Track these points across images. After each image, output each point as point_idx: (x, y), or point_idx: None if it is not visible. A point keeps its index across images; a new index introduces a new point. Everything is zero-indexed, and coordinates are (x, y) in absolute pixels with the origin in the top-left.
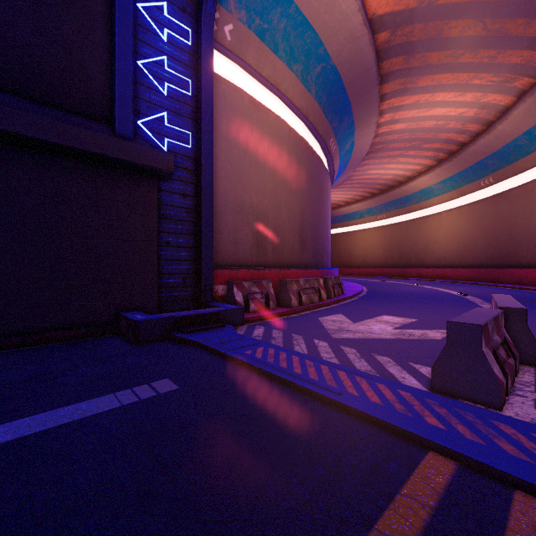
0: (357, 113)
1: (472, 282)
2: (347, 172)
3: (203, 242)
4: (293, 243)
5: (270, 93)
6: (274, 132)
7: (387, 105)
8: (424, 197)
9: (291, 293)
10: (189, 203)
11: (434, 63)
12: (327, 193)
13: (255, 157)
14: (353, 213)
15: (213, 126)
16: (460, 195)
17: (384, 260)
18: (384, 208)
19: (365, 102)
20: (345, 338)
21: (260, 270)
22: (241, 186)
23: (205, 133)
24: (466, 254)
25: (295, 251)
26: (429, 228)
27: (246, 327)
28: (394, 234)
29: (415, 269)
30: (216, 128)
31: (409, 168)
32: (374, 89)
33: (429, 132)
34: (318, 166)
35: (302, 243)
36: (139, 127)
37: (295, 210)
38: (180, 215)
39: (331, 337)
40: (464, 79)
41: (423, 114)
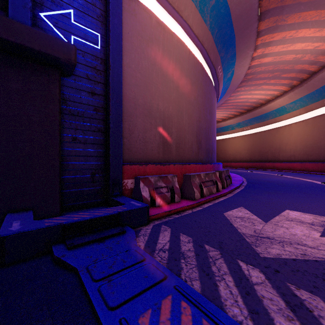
0: (238, 46)
1: (319, 173)
2: (226, 97)
3: (111, 139)
4: (192, 143)
5: (173, 20)
6: (177, 52)
7: (260, 41)
8: (278, 113)
9: (194, 186)
10: (98, 101)
11: (303, 0)
12: (215, 108)
13: (161, 70)
14: (227, 126)
15: (124, 38)
16: (307, 111)
17: (249, 157)
18: (249, 123)
19: (246, 36)
20: (279, 259)
21: (166, 165)
22: (149, 93)
23: (113, 35)
24: (312, 152)
25: (193, 150)
26: (282, 135)
27: (150, 229)
28: (255, 139)
29: (272, 163)
30: (127, 40)
31: (269, 93)
32: (254, 24)
33: (288, 64)
34: (209, 86)
35: (199, 143)
36: (42, 20)
37: (193, 117)
38: (88, 112)
39: (258, 256)
40: (324, 16)
41: (286, 49)
